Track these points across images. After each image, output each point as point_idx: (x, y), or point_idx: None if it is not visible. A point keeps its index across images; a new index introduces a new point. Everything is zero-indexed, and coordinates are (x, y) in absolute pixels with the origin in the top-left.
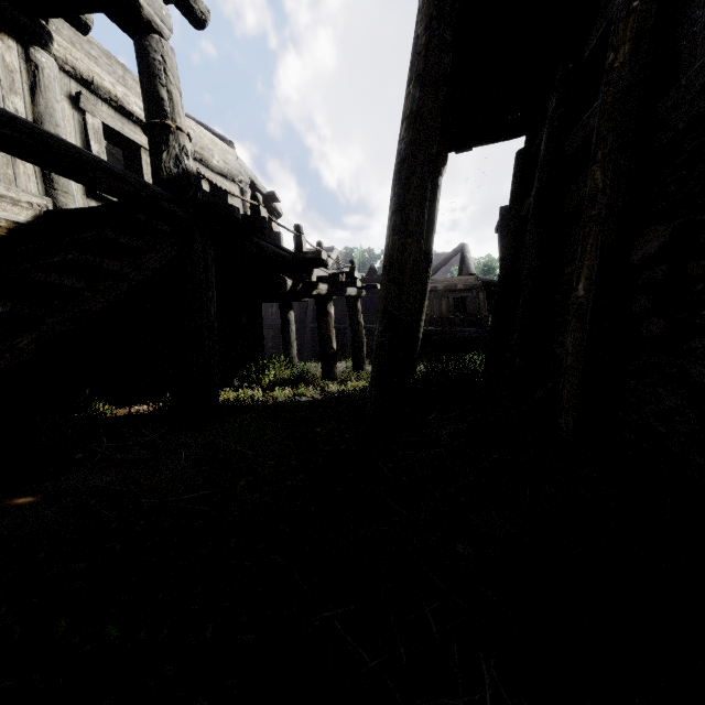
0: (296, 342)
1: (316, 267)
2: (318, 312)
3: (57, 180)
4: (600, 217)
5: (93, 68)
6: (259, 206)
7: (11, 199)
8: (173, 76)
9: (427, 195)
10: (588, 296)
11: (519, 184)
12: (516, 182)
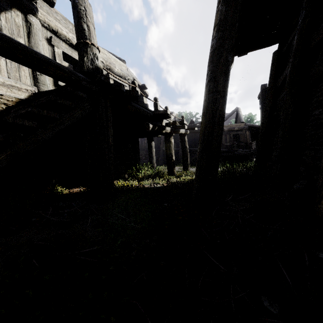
0: (156, 156)
1: (165, 118)
2: (166, 141)
3: (40, 78)
4: None
5: (57, 25)
6: (135, 87)
7: (17, 88)
8: (90, 18)
9: (229, 69)
10: None
11: (275, 69)
12: (273, 68)
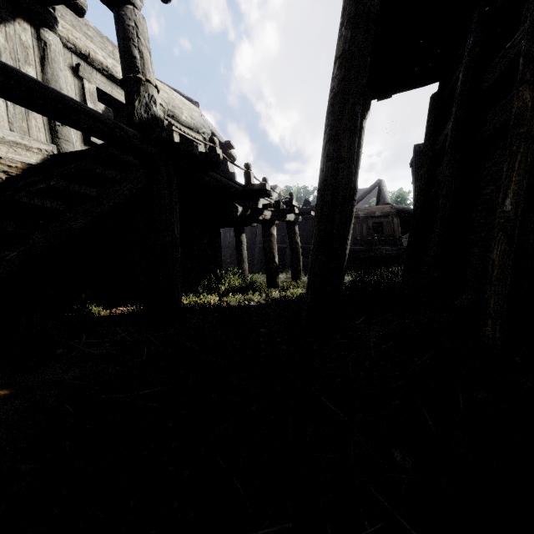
0: (248, 258)
1: (262, 197)
2: (264, 234)
3: (61, 131)
4: (530, 134)
5: (89, 45)
6: (215, 147)
7: (25, 146)
8: (144, 39)
9: (358, 125)
10: (517, 210)
11: (433, 122)
12: (430, 121)
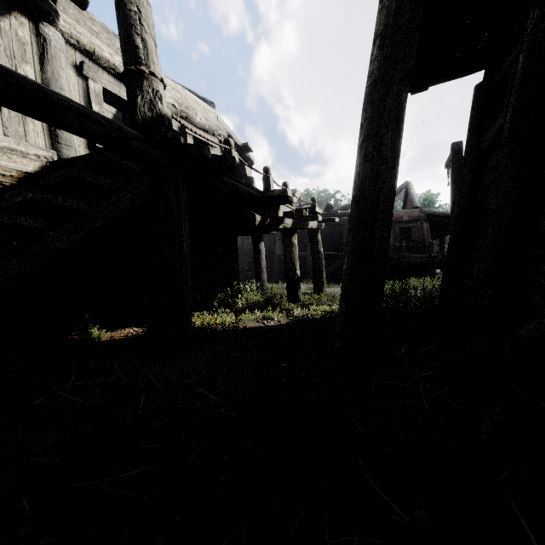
0: (267, 266)
1: (282, 203)
2: (284, 243)
3: (61, 135)
4: None
5: (94, 41)
6: (231, 150)
7: (21, 153)
8: (148, 26)
9: (403, 117)
10: None
11: (478, 116)
12: (475, 115)
